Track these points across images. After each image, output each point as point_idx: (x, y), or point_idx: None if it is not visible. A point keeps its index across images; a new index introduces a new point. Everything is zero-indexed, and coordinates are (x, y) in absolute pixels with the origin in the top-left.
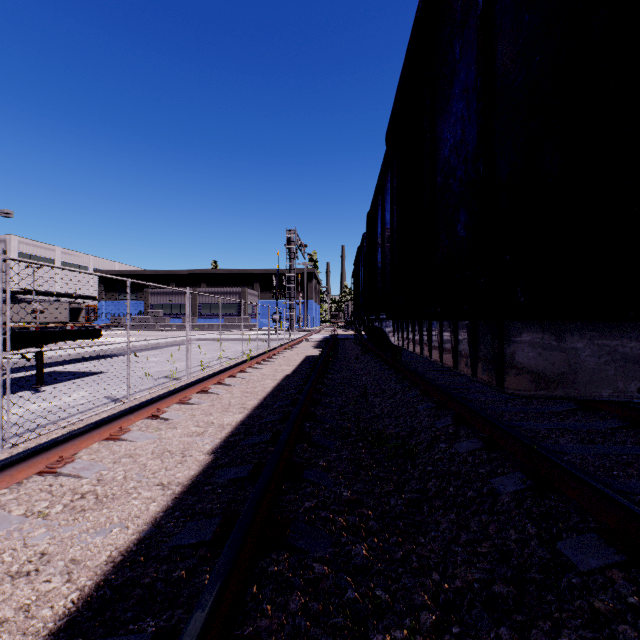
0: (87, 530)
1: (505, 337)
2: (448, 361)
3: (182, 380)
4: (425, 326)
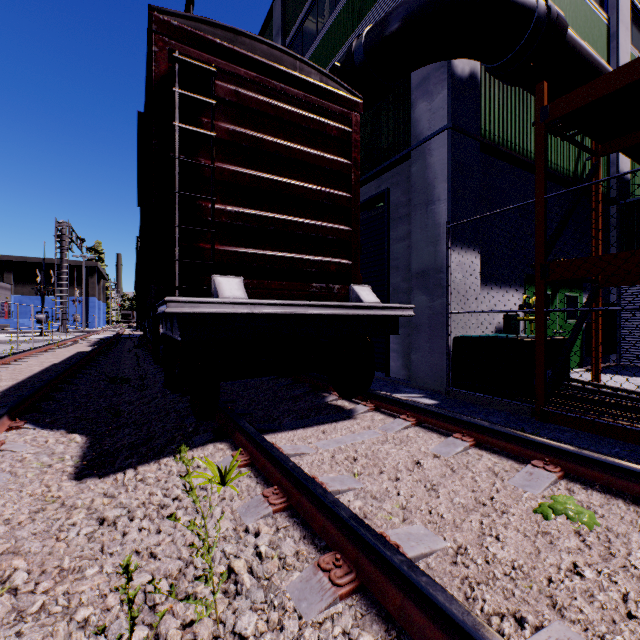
0: None
1: None
2: None
3: None
4: None
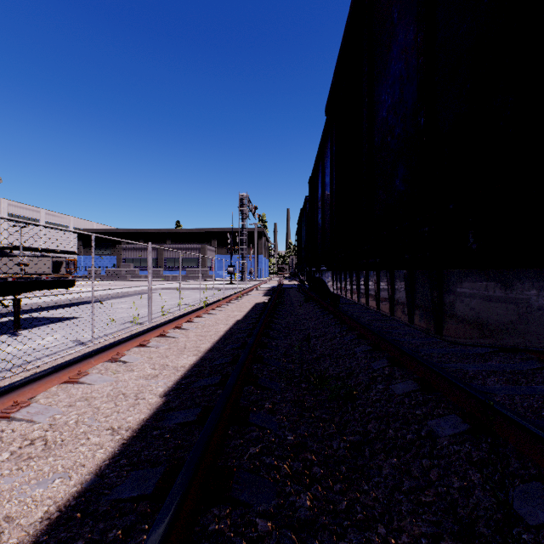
0: (29, 481)
1: (444, 286)
2: (385, 308)
3: (144, 325)
4: (362, 276)
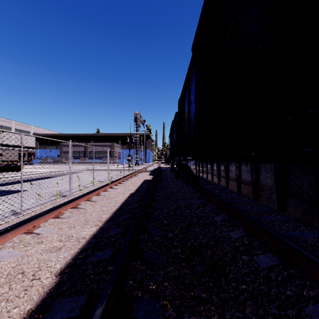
0: None
1: None
2: (247, 192)
3: (66, 197)
4: (222, 165)
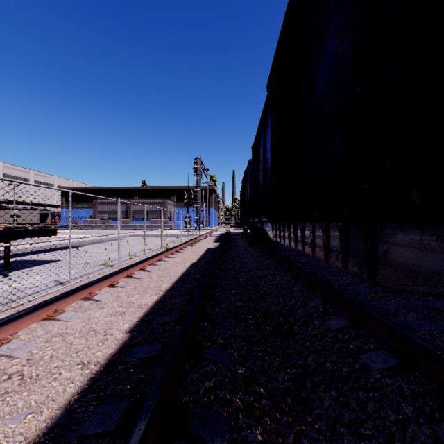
0: (3, 416)
1: (377, 237)
2: (320, 255)
3: (114, 267)
4: (299, 227)
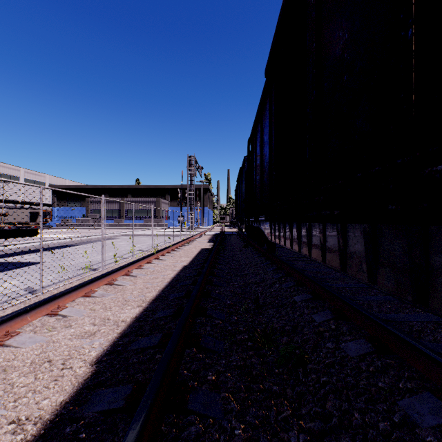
0: None
1: (432, 245)
2: (333, 262)
3: (97, 271)
4: (304, 227)
